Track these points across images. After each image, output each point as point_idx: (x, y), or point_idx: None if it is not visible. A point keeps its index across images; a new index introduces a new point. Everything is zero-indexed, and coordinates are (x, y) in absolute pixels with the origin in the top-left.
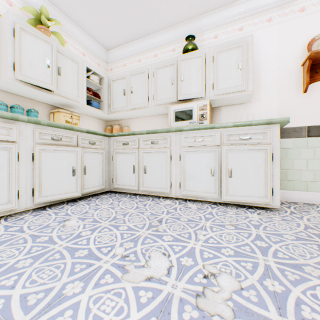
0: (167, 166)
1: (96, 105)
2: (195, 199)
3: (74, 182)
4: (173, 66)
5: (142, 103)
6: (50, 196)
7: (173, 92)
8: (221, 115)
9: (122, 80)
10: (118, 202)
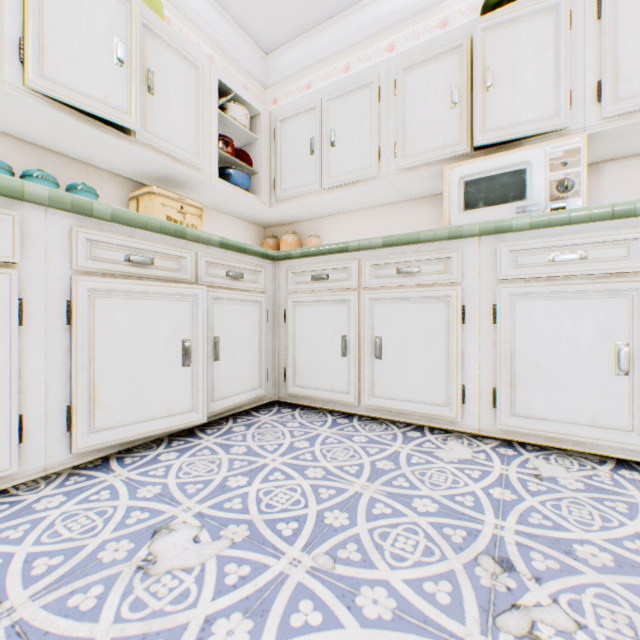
0: (451, 340)
1: (243, 180)
2: (552, 444)
3: (188, 383)
4: (457, 54)
5: (362, 169)
6: (120, 428)
7: (457, 128)
8: (601, 189)
9: (306, 115)
10: (308, 445)
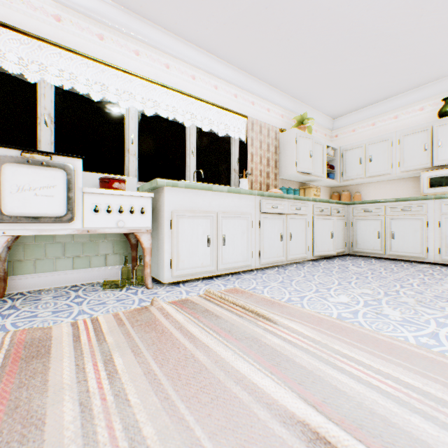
0: (422, 232)
1: (332, 176)
2: None
3: (331, 243)
4: (426, 132)
5: (383, 171)
6: (319, 252)
7: (426, 158)
8: None
9: (357, 149)
10: (370, 262)
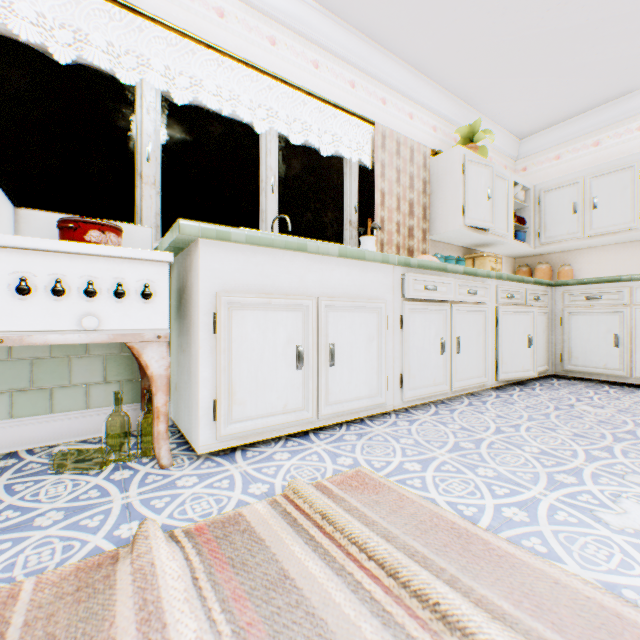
0: None
1: (522, 237)
2: None
3: (528, 356)
4: None
5: (622, 224)
6: (508, 373)
7: None
8: None
9: (568, 187)
10: (606, 393)
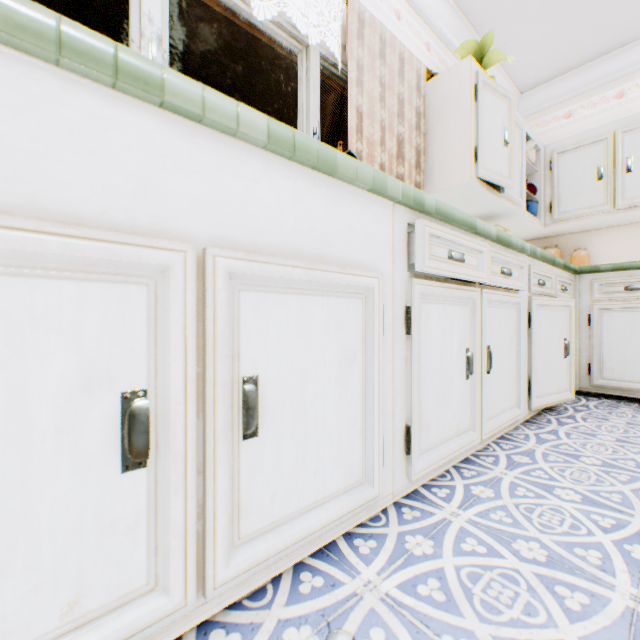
0: None
1: (535, 209)
2: None
3: (564, 370)
4: None
5: None
6: (542, 397)
7: None
8: None
9: (591, 146)
10: None
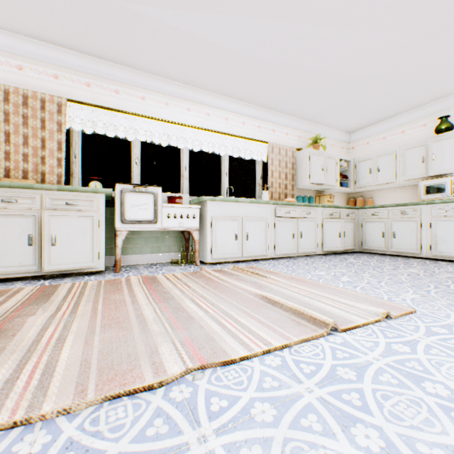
0: (416, 232)
1: (345, 185)
2: (446, 259)
3: (339, 241)
4: (423, 147)
5: (389, 180)
6: (328, 248)
7: (423, 169)
8: None
9: (368, 161)
10: (371, 257)
